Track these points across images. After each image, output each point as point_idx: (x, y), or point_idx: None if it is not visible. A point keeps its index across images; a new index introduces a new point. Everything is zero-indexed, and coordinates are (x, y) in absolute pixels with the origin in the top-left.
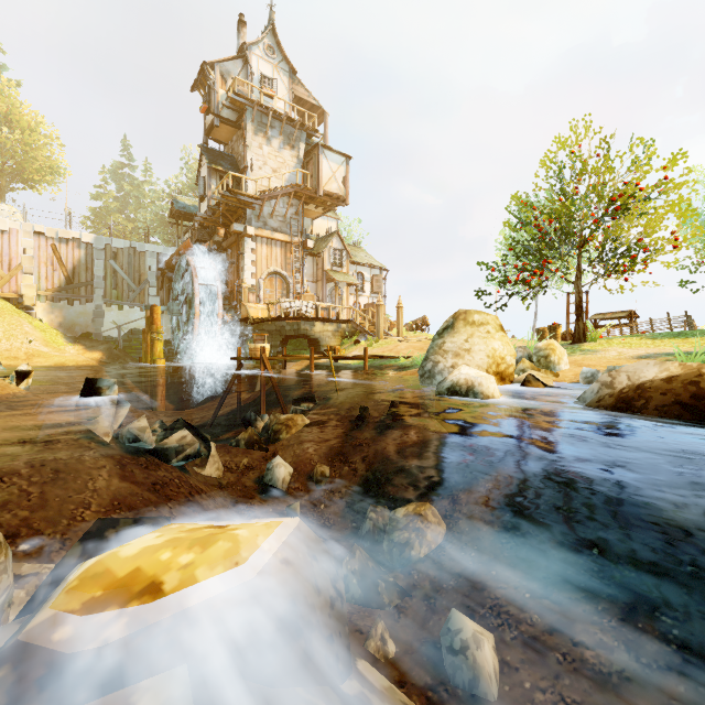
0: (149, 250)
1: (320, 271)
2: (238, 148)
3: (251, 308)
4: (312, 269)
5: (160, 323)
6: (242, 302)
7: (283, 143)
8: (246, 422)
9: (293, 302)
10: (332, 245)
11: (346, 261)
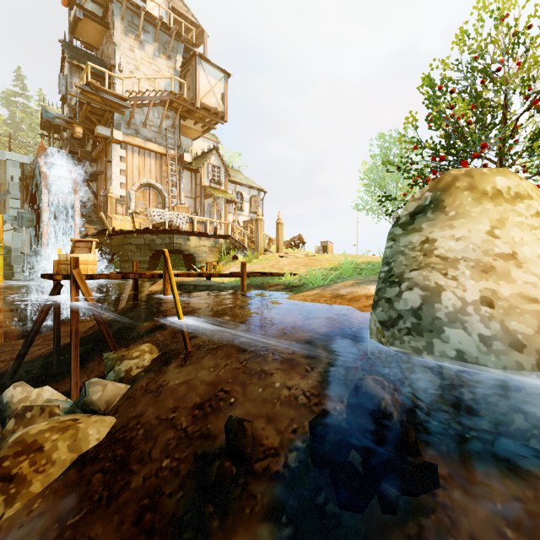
0: (10, 159)
1: (198, 187)
2: (107, 50)
3: (117, 220)
4: (190, 184)
5: (0, 234)
6: (108, 213)
7: (158, 51)
8: (1, 405)
9: (163, 213)
10: (210, 161)
11: (225, 179)
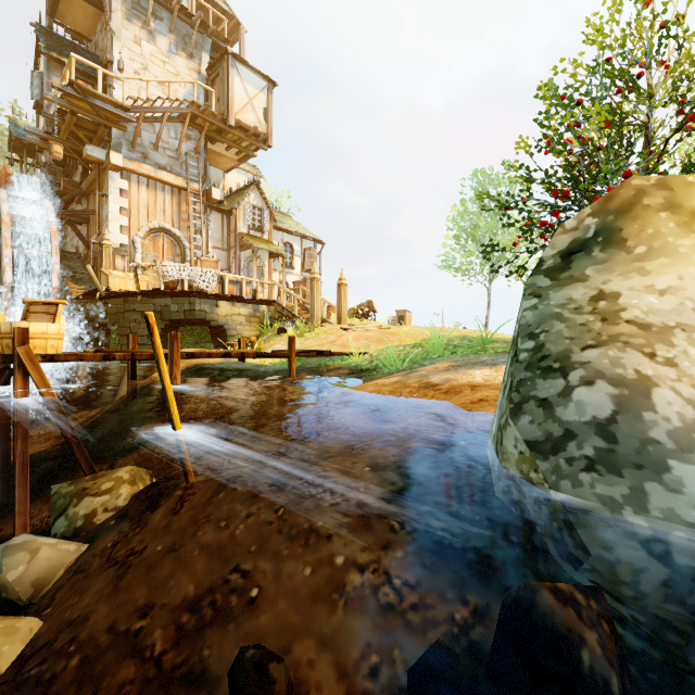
0: None
1: (231, 235)
2: (103, 41)
3: (115, 278)
4: (220, 231)
5: None
6: (102, 268)
7: (176, 46)
8: None
9: (181, 268)
10: (249, 200)
11: (269, 225)
